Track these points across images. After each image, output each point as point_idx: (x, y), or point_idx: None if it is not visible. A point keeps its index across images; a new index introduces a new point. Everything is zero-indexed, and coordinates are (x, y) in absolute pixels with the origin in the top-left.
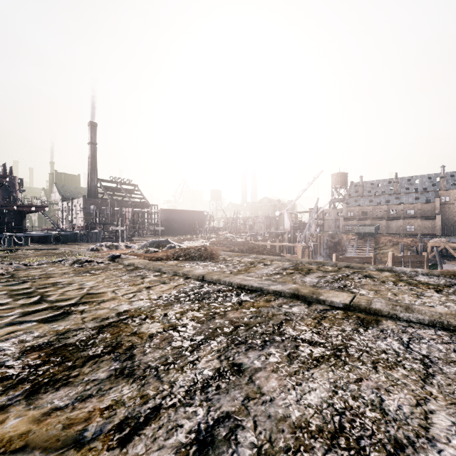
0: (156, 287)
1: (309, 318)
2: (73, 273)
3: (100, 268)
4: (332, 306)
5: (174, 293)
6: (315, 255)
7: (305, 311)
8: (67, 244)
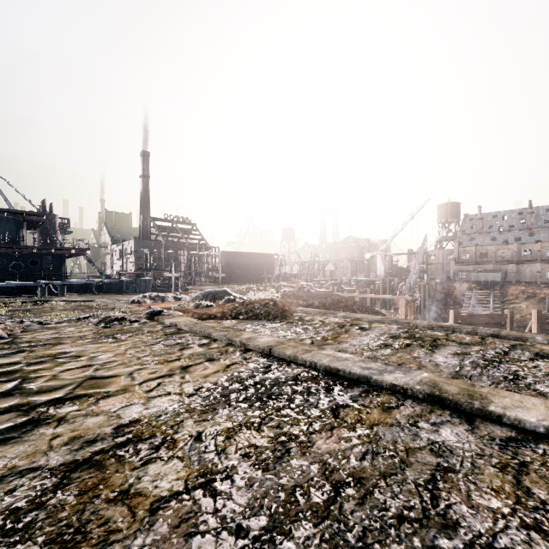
0: (197, 367)
1: (489, 465)
2: (92, 337)
3: (131, 329)
4: (520, 428)
5: (223, 381)
6: (418, 310)
7: (471, 443)
8: (108, 294)
